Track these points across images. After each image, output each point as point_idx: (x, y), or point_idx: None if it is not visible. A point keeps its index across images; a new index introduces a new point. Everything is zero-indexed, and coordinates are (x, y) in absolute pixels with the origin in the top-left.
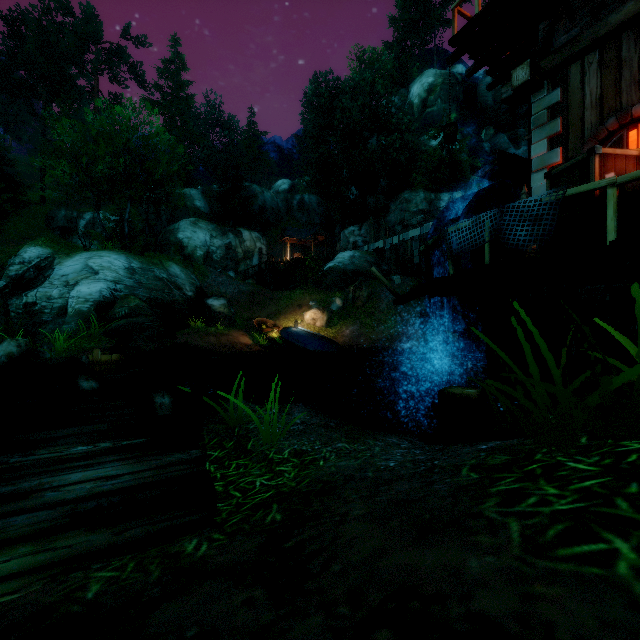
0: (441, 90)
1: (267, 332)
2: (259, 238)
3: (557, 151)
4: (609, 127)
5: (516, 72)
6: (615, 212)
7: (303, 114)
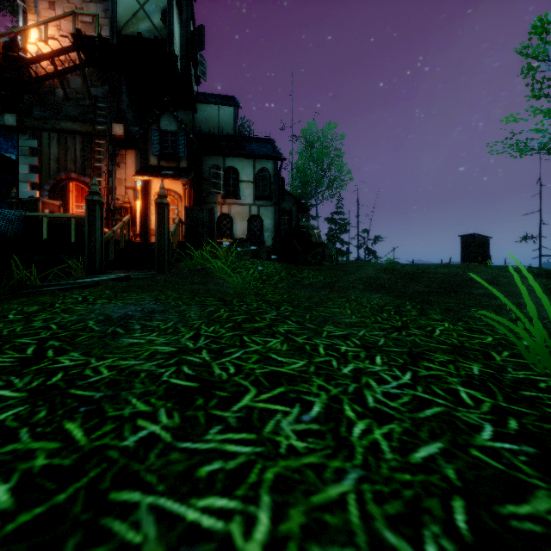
0: None
1: None
2: None
3: (36, 175)
4: (62, 176)
5: (8, 116)
6: (47, 227)
7: None
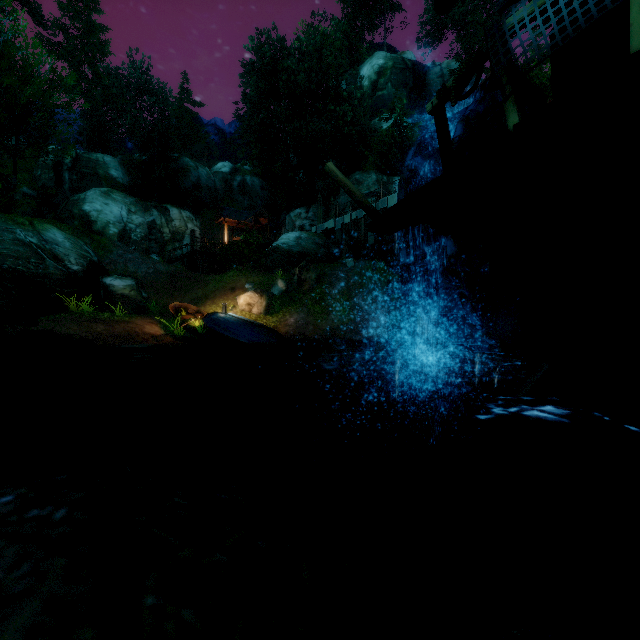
0: (391, 74)
1: (187, 320)
2: (191, 218)
3: None
4: None
5: None
6: None
7: (242, 76)
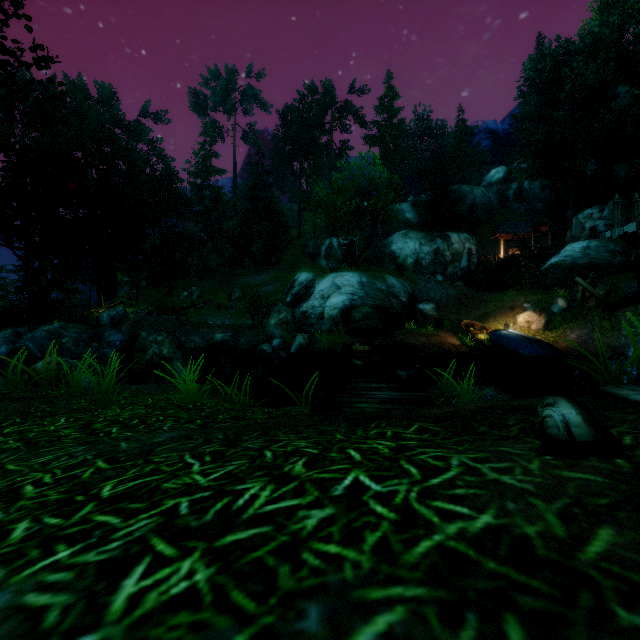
0: None
1: (475, 334)
2: (468, 239)
3: None
4: None
5: None
6: None
7: (519, 98)
